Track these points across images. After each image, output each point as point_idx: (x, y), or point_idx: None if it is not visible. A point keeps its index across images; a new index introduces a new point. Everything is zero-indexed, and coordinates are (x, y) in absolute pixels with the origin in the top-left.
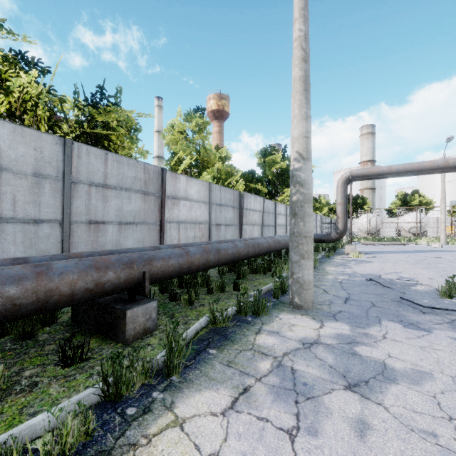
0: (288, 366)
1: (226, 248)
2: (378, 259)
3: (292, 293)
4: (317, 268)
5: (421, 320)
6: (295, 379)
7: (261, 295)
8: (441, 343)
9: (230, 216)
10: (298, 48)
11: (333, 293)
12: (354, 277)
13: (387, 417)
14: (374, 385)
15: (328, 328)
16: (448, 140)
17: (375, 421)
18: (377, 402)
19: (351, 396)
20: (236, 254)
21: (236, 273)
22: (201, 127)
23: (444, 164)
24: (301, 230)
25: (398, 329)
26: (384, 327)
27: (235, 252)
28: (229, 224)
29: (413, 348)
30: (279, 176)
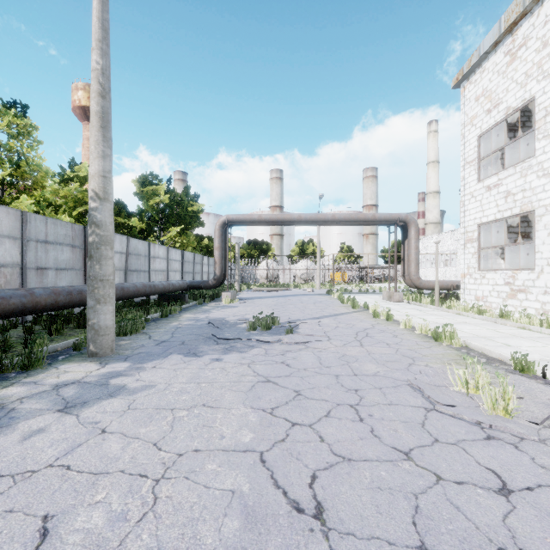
0: (11, 408)
1: (7, 296)
2: (247, 304)
3: (88, 341)
4: (172, 317)
5: (207, 349)
6: (5, 416)
7: (62, 349)
8: (197, 364)
9: (66, 258)
10: (94, 80)
11: (157, 338)
12: (199, 322)
13: (72, 421)
14: (90, 403)
15: (105, 368)
16: (320, 197)
17: (54, 427)
18: (76, 414)
19: (54, 415)
20: (30, 304)
21: (48, 328)
22: (23, 131)
23: (299, 219)
24: (97, 273)
25: (176, 359)
26: (165, 359)
27: (27, 301)
28: (63, 268)
29: (168, 370)
30: (161, 212)
